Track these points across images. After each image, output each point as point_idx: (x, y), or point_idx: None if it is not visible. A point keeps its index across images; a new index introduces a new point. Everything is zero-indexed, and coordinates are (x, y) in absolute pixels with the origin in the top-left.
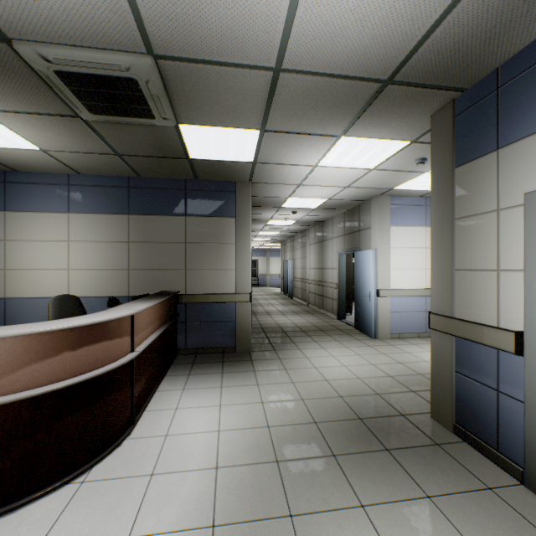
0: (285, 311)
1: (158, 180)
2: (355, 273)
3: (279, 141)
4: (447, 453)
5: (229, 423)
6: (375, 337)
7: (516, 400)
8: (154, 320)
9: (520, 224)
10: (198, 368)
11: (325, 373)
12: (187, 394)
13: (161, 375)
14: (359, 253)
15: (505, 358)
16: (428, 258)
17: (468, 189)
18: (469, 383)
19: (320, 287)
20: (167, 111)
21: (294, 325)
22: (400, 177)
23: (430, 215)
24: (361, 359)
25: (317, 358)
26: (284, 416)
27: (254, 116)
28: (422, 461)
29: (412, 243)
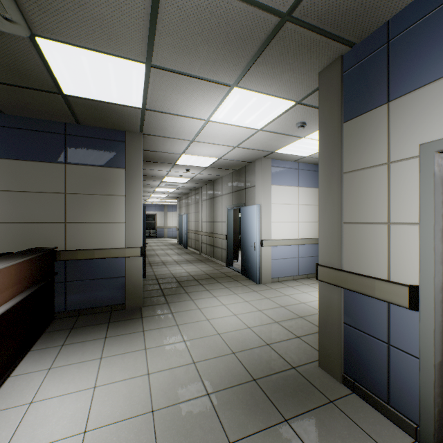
0: (180, 260)
1: (29, 120)
2: (242, 226)
3: (169, 84)
4: (343, 412)
5: (101, 415)
6: (259, 282)
7: (408, 355)
8: (6, 287)
9: (413, 176)
10: (77, 335)
11: (217, 326)
12: (52, 376)
13: (21, 352)
14: (245, 208)
15: (396, 312)
16: (300, 213)
17: (357, 143)
18: (358, 334)
19: (211, 238)
20: (9, 6)
21: (188, 274)
22: (282, 141)
23: (301, 177)
24: (249, 306)
25: (209, 308)
26: (172, 391)
27: (136, 41)
28: (322, 431)
29: (288, 200)
